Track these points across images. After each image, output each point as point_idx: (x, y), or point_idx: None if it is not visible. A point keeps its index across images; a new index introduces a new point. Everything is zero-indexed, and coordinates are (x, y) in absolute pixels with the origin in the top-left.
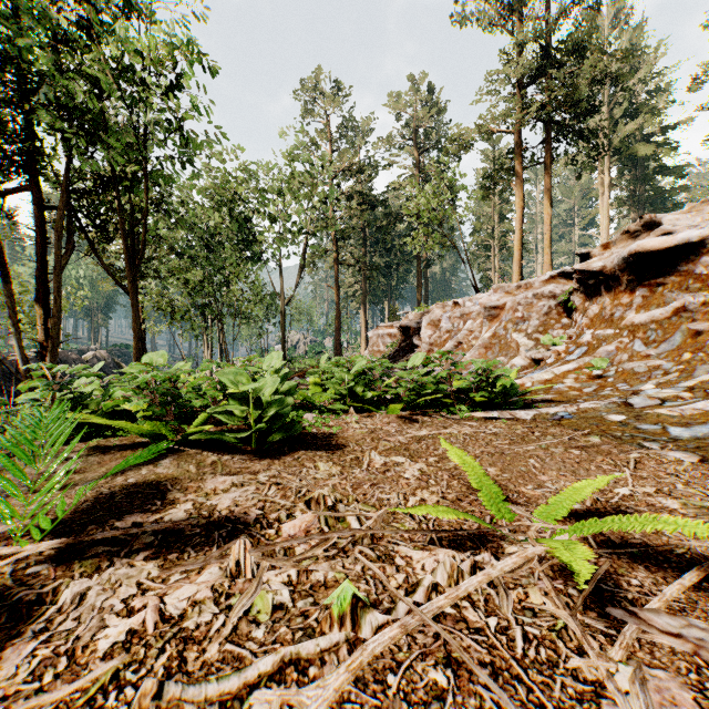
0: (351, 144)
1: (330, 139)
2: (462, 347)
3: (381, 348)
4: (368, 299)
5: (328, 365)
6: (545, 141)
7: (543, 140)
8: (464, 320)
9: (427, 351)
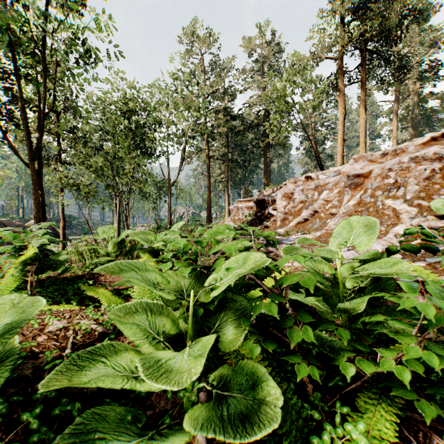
0: (218, 75)
1: (203, 70)
2: (318, 215)
3: (240, 217)
4: (230, 185)
5: (177, 238)
6: (361, 64)
7: (359, 64)
8: (319, 191)
9: (282, 219)
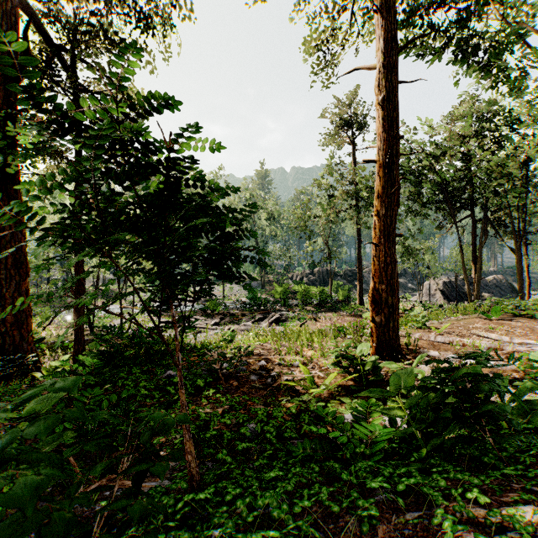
0: None
1: None
2: None
3: None
4: None
5: None
6: None
7: None
8: None
9: None
